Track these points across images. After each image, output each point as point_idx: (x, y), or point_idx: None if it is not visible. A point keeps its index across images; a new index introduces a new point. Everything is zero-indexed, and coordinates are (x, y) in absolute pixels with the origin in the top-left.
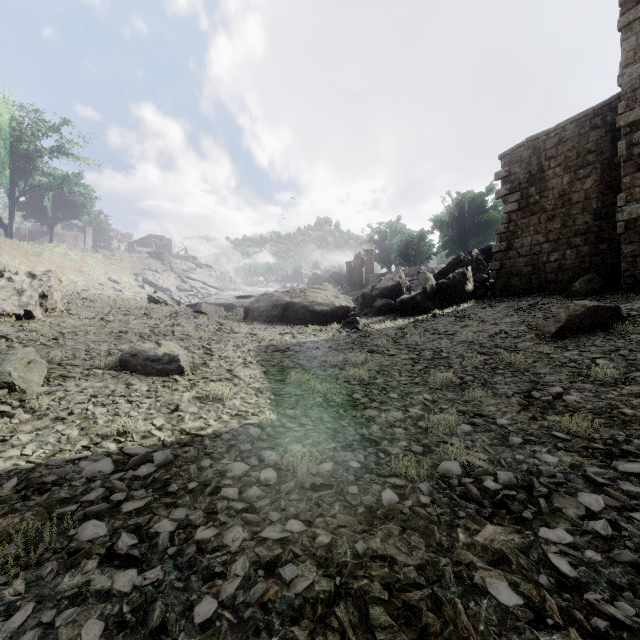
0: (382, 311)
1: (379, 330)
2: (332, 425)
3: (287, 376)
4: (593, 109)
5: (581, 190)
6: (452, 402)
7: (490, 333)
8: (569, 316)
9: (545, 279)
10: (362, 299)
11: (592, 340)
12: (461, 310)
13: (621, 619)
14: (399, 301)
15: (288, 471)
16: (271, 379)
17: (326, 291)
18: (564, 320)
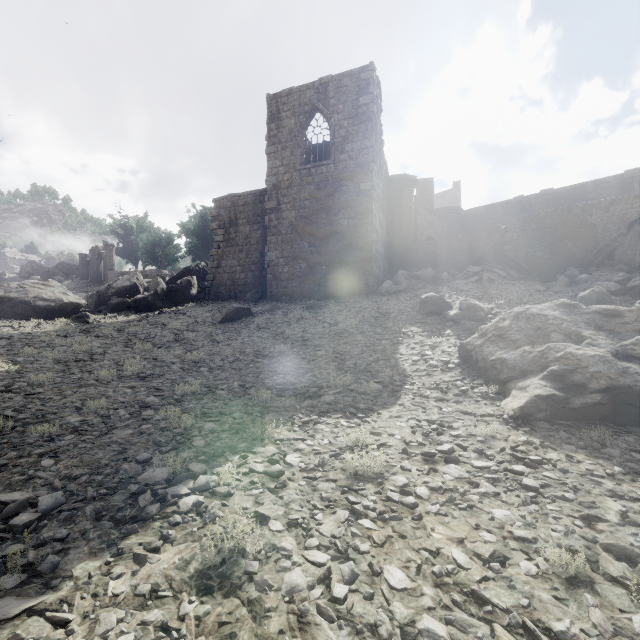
0: (118, 308)
1: (110, 323)
2: (61, 369)
3: (20, 351)
4: (260, 191)
5: (255, 237)
6: (144, 356)
7: (189, 323)
8: (227, 312)
9: (238, 290)
10: (97, 296)
11: (233, 325)
12: (183, 309)
13: (161, 389)
14: (133, 300)
15: (34, 382)
16: (3, 354)
17: (53, 287)
18: (224, 315)
